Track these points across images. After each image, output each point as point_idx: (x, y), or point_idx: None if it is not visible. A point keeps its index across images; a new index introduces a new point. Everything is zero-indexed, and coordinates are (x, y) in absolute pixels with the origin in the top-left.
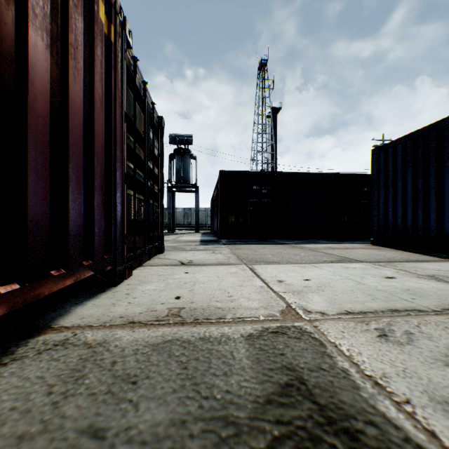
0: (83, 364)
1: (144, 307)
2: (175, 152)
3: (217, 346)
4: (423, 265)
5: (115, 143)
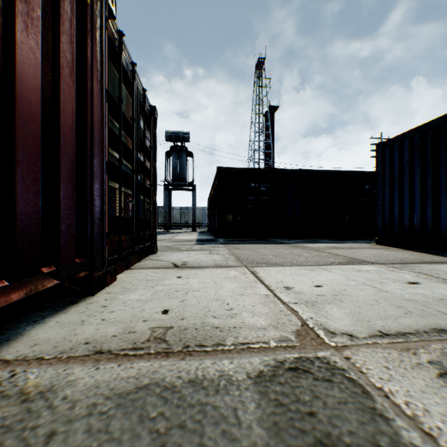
0: (0, 439)
1: (120, 326)
2: (172, 149)
3: (214, 398)
4: (442, 267)
5: (92, 124)
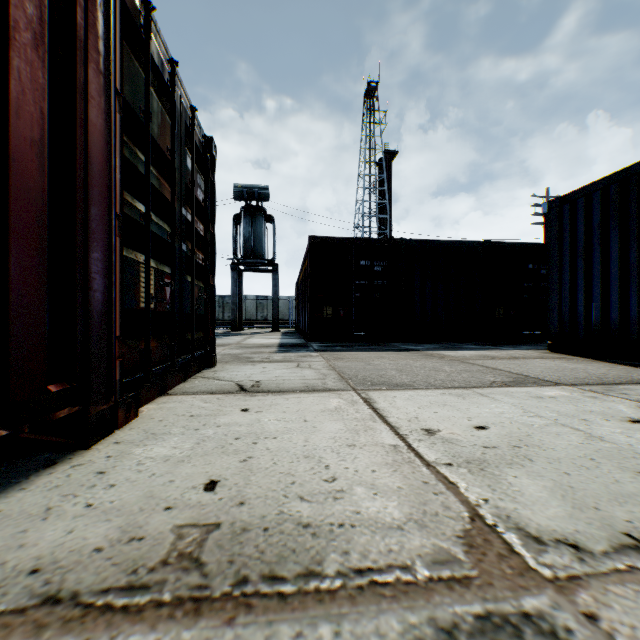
0: None
1: (117, 523)
2: (243, 212)
3: None
4: None
5: (86, 145)
